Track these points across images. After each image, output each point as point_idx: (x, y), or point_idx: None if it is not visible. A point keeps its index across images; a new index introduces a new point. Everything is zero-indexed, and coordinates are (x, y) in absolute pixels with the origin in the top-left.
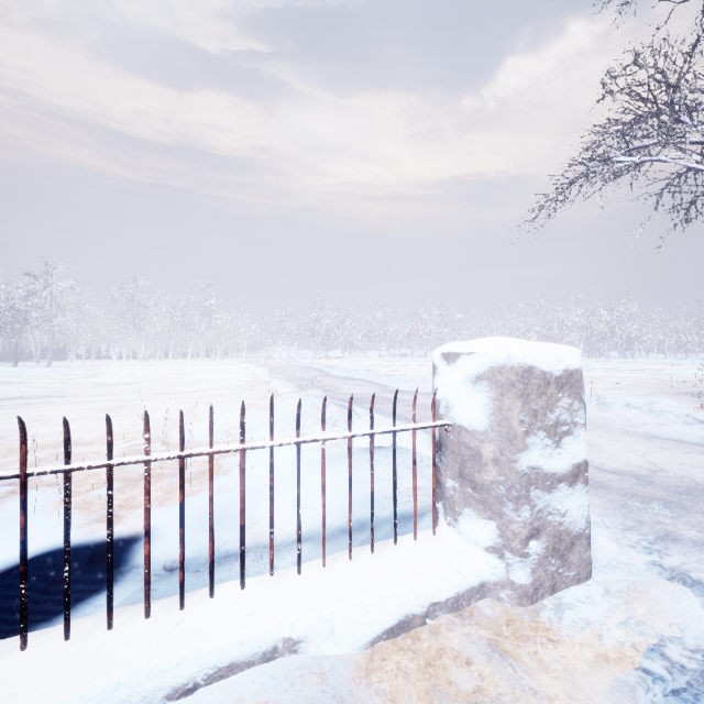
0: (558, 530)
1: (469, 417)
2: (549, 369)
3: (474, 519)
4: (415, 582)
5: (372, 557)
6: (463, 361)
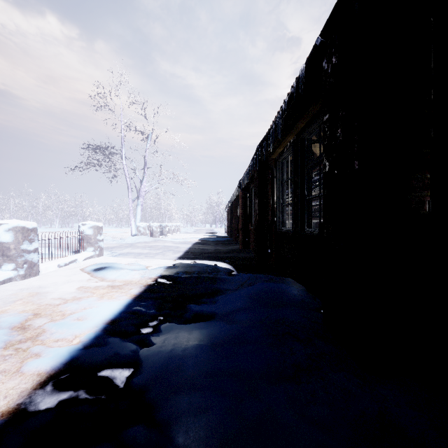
0: (101, 247)
1: (89, 233)
2: (100, 226)
3: (90, 248)
4: (86, 254)
5: (76, 255)
6: (87, 225)
